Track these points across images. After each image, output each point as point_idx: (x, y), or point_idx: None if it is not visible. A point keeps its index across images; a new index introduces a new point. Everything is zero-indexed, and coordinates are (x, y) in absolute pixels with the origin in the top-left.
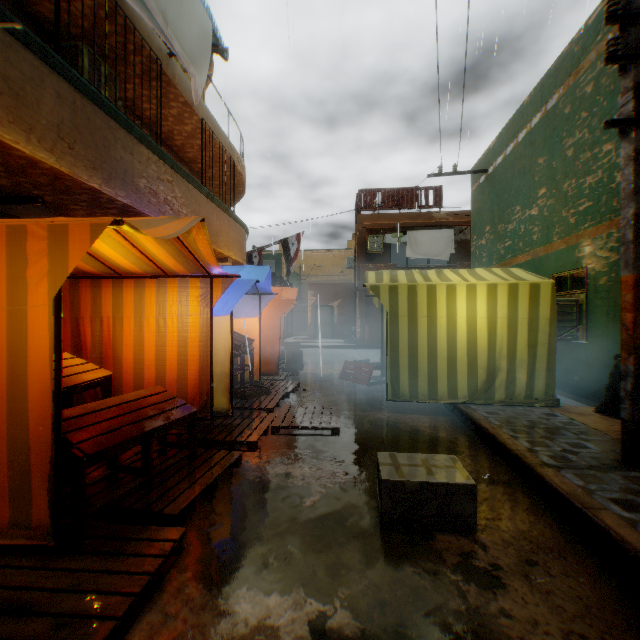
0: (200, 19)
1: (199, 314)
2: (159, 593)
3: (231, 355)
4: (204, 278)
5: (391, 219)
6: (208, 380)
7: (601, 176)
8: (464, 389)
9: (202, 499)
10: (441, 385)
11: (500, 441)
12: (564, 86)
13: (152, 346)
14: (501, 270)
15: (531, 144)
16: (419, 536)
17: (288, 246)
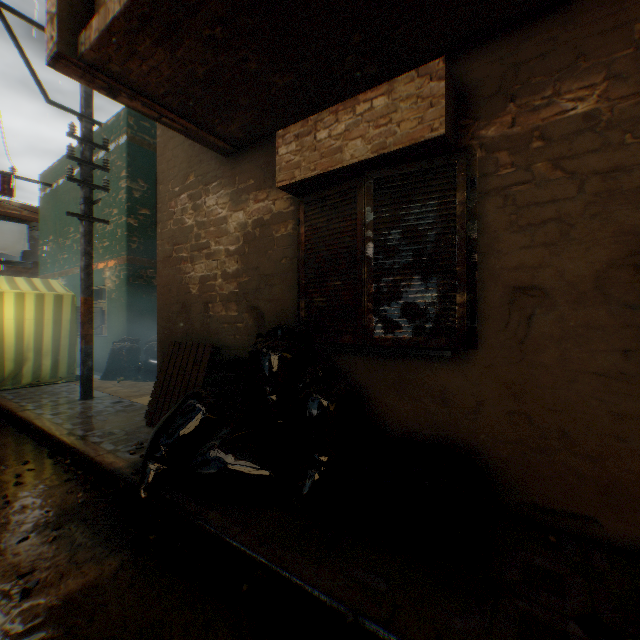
0: None
1: None
2: None
3: None
4: None
5: None
6: None
7: (115, 228)
8: None
9: None
10: None
11: (5, 406)
12: (99, 155)
13: None
14: (43, 281)
15: None
16: None
17: None
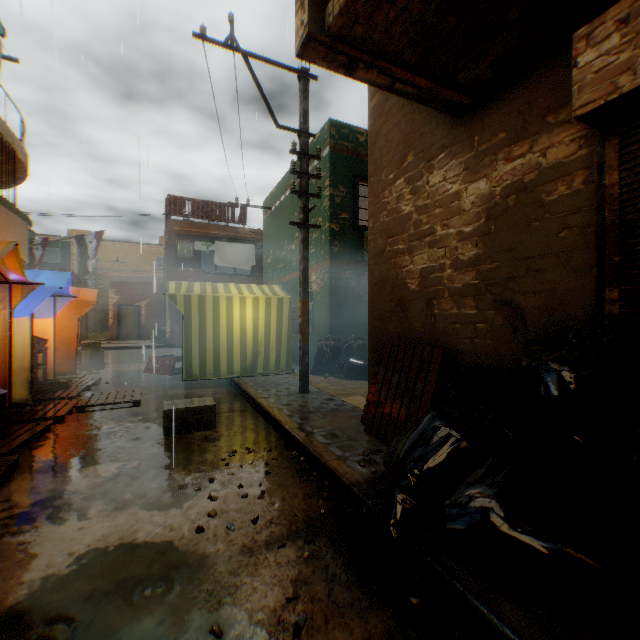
0: None
1: None
2: (12, 482)
3: (33, 351)
4: (3, 284)
5: (201, 228)
6: (8, 374)
7: (319, 235)
8: (238, 367)
9: (24, 450)
10: (223, 366)
11: (247, 392)
12: None
13: None
14: (268, 287)
15: (292, 201)
16: (184, 435)
17: (86, 243)
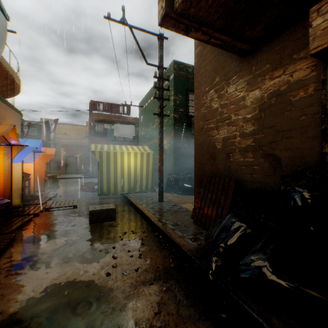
0: (2, 21)
1: (5, 162)
2: (12, 247)
3: (23, 180)
4: (8, 145)
5: (107, 117)
6: (10, 191)
7: (168, 120)
8: (126, 188)
9: (18, 231)
10: (119, 188)
11: (131, 201)
12: None
13: None
14: (141, 147)
15: (154, 102)
16: (99, 224)
17: (49, 125)
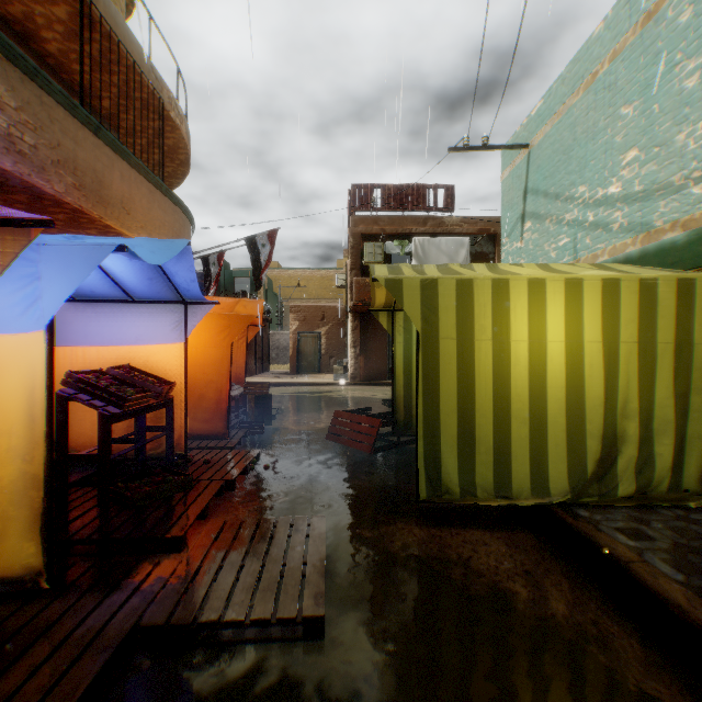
0: None
1: None
2: None
3: (49, 433)
4: None
5: (393, 223)
6: None
7: None
8: (561, 477)
9: None
10: (518, 470)
11: None
12: None
13: None
14: (592, 265)
15: (609, 89)
16: None
17: (256, 247)
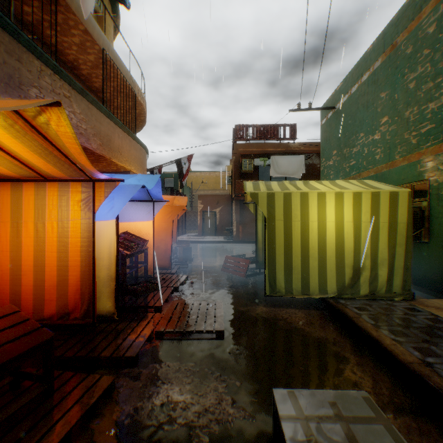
0: None
1: (81, 219)
2: None
3: (116, 259)
4: (86, 182)
5: (259, 147)
6: (91, 285)
7: None
8: (333, 285)
9: None
10: (313, 282)
11: (387, 348)
12: (406, 31)
13: (31, 251)
14: (357, 181)
15: (374, 83)
16: None
17: (181, 165)
